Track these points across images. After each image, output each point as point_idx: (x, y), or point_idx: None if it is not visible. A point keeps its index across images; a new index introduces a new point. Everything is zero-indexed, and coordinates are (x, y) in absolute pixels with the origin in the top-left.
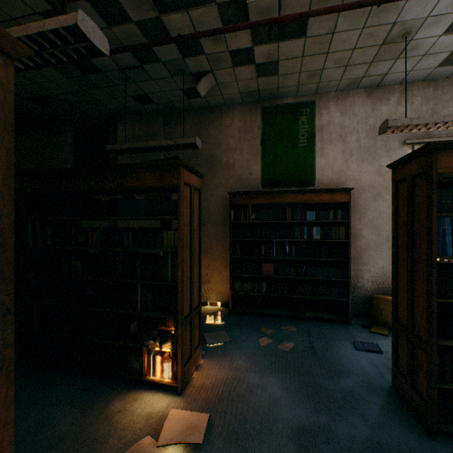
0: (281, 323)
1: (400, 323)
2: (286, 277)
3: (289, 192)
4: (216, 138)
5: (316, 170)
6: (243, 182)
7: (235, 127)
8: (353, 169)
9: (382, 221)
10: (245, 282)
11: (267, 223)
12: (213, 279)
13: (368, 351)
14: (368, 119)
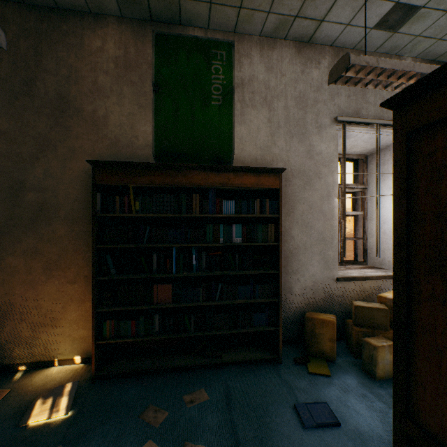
0: (184, 386)
1: (424, 429)
2: (192, 304)
3: (198, 169)
4: (73, 67)
5: (235, 142)
6: (122, 150)
7: (108, 55)
8: (281, 146)
9: (313, 216)
10: (122, 321)
11: (163, 218)
12: (66, 317)
13: (321, 426)
14: (298, 82)
